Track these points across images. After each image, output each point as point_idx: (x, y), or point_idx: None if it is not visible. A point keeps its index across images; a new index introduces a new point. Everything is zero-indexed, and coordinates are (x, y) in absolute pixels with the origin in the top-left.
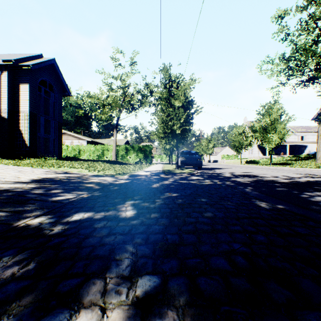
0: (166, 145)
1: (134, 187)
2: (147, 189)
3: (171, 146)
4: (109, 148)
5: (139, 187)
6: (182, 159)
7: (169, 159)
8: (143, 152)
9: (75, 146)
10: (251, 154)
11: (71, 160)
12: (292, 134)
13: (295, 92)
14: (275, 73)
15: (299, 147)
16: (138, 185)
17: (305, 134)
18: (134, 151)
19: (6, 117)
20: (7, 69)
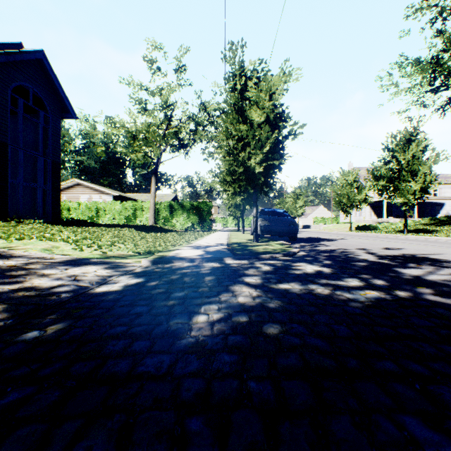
0: (236, 196)
1: (115, 336)
2: (158, 362)
3: (243, 201)
4: (144, 207)
5: (139, 332)
6: (263, 224)
7: (238, 224)
8: (197, 212)
9: (91, 203)
10: (358, 216)
11: (74, 225)
12: (442, 182)
13: (444, 113)
14: (403, 89)
15: (432, 206)
16: (142, 316)
17: (440, 187)
18: (184, 210)
19: None
20: None
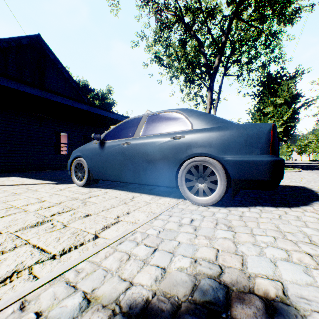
0: None
1: None
2: None
3: None
4: None
5: None
6: None
7: None
8: None
9: None
10: None
11: None
12: None
13: None
14: None
15: None
16: None
17: None
18: None
19: None
20: None
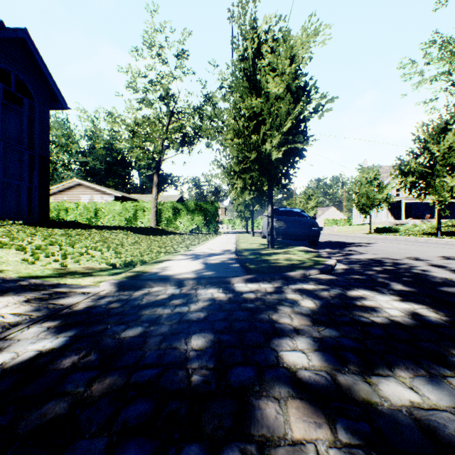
0: (246, 191)
1: None
2: None
3: (252, 200)
4: (145, 207)
5: None
6: (277, 225)
7: (246, 226)
8: (202, 213)
9: (89, 203)
10: (374, 217)
11: (63, 226)
12: None
13: None
14: (429, 77)
15: (454, 206)
16: None
17: None
18: (188, 211)
19: None
20: None
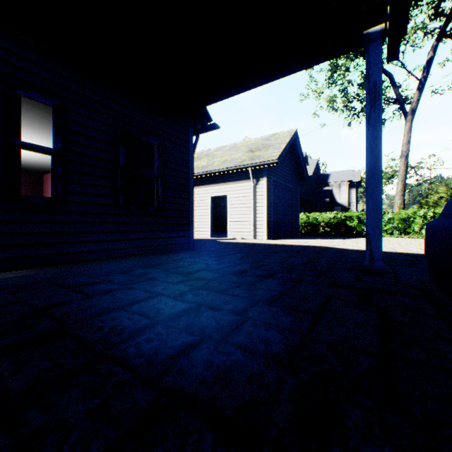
0: None
1: None
2: None
3: None
4: None
5: None
6: None
7: None
8: None
9: None
10: None
11: None
12: None
13: None
14: None
15: None
16: None
17: None
18: None
19: (346, 206)
20: (347, 184)
